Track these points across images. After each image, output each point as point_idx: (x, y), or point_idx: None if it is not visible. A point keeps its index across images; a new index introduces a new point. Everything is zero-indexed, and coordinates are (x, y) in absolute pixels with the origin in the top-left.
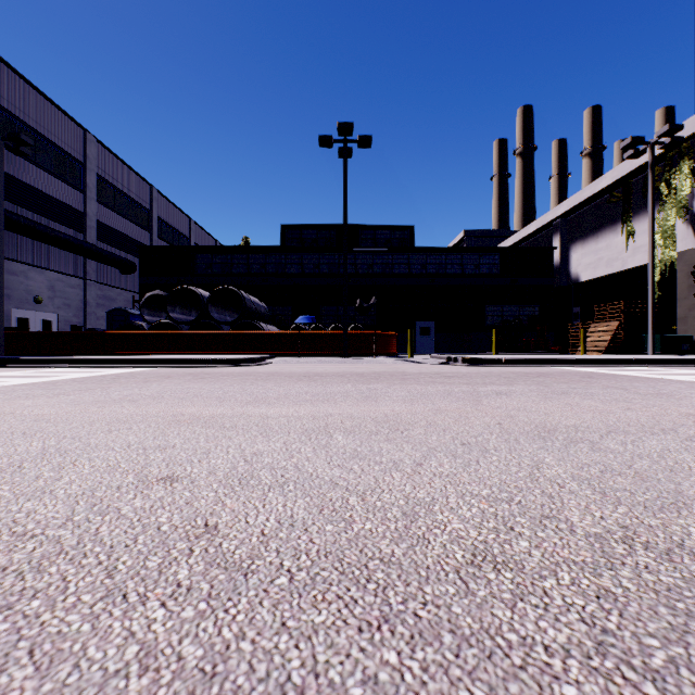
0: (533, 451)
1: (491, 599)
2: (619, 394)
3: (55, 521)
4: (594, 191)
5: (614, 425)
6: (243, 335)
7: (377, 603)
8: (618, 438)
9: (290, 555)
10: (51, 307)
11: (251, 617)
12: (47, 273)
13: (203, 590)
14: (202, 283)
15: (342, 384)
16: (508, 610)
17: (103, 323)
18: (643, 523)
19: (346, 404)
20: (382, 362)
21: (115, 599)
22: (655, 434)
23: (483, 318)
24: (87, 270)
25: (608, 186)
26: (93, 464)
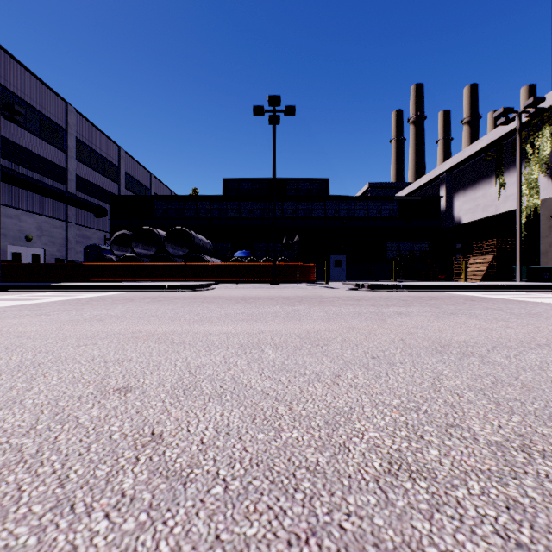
0: (433, 364)
1: (409, 510)
2: (498, 314)
3: (20, 430)
4: (473, 151)
5: (497, 340)
6: (193, 266)
7: (304, 514)
8: (502, 352)
9: (225, 464)
10: (39, 244)
11: (187, 529)
12: (36, 216)
13: (145, 500)
14: (160, 225)
15: (272, 306)
16: (427, 522)
17: (81, 256)
18: (537, 432)
19: (275, 323)
20: (304, 287)
21: (63, 510)
22: (533, 349)
23: (384, 253)
24: (68, 214)
25: (484, 147)
26: (61, 375)
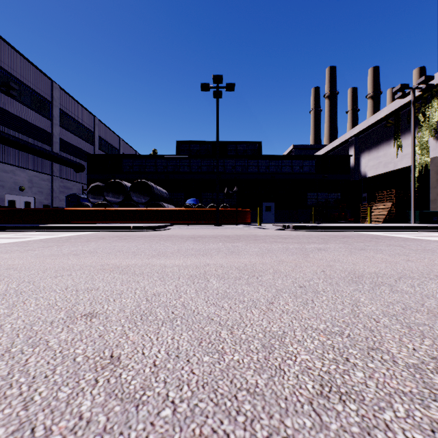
0: (351, 292)
1: (343, 434)
2: (399, 250)
3: None
4: (376, 119)
5: (402, 272)
6: (152, 211)
7: (246, 437)
8: (407, 282)
9: (174, 386)
10: (30, 193)
11: None
12: (27, 171)
13: (100, 423)
14: (126, 178)
15: (216, 243)
16: None
17: (64, 203)
18: None
19: (219, 257)
20: (241, 228)
21: (24, 434)
22: (432, 279)
23: (305, 200)
24: (53, 170)
25: (385, 116)
26: (38, 302)
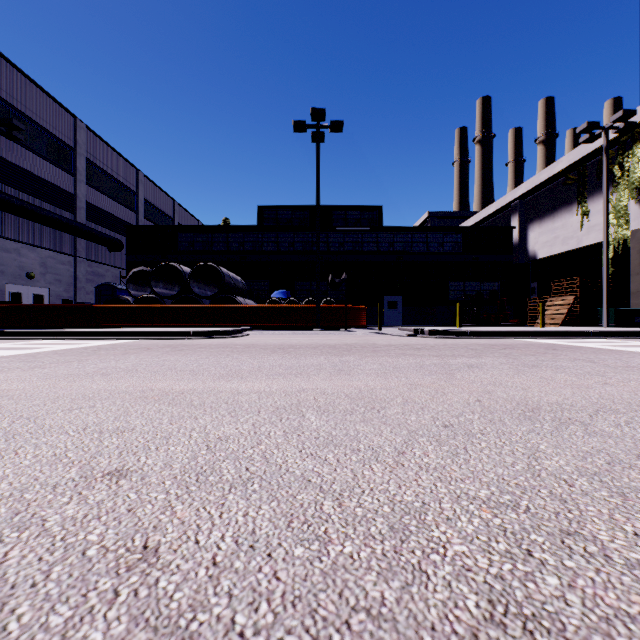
0: (523, 435)
1: None
2: (590, 367)
3: None
4: (551, 174)
5: (598, 402)
6: (222, 308)
7: None
8: (609, 418)
9: (246, 603)
10: (43, 283)
11: None
12: (39, 250)
13: None
14: (184, 260)
15: (315, 357)
16: None
17: (92, 297)
18: None
19: (320, 378)
20: (353, 334)
21: None
22: None
23: (447, 293)
24: (77, 248)
25: (564, 169)
26: (38, 452)
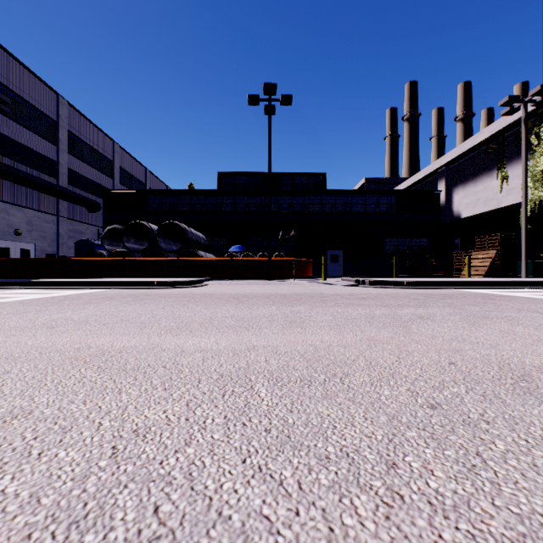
0: None
1: None
2: (541, 319)
3: None
4: (474, 144)
5: None
6: (185, 261)
7: None
8: None
9: None
10: (29, 239)
11: None
12: (25, 210)
13: None
14: (154, 220)
15: (267, 307)
16: None
17: (73, 251)
18: None
19: (271, 332)
20: (301, 284)
21: None
22: None
23: (382, 248)
24: (60, 209)
25: (486, 139)
26: None
